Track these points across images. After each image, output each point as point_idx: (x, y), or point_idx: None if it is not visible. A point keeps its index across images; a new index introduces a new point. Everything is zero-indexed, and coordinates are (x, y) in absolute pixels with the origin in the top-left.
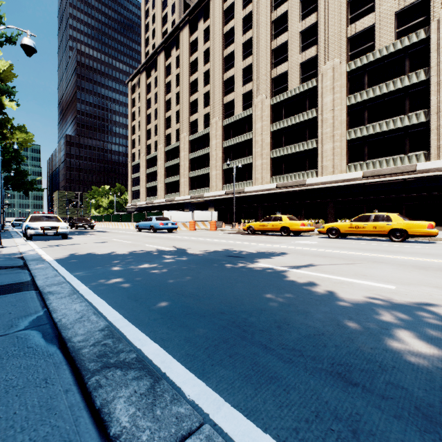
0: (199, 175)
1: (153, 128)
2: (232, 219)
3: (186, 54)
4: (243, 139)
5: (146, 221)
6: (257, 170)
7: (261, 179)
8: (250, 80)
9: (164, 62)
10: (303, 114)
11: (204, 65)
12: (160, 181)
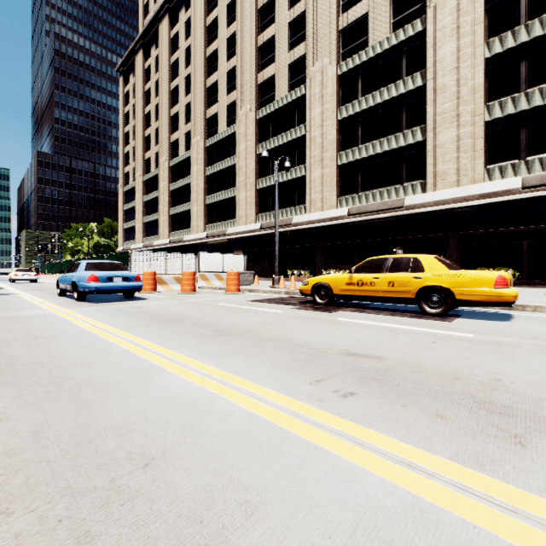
0: (219, 200)
1: (153, 133)
2: (272, 270)
3: (200, 13)
4: (290, 137)
5: (68, 271)
6: (313, 188)
7: (321, 202)
8: (301, 40)
9: (168, 31)
10: (397, 84)
11: (228, 27)
12: (163, 213)
